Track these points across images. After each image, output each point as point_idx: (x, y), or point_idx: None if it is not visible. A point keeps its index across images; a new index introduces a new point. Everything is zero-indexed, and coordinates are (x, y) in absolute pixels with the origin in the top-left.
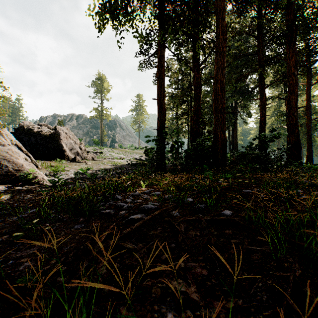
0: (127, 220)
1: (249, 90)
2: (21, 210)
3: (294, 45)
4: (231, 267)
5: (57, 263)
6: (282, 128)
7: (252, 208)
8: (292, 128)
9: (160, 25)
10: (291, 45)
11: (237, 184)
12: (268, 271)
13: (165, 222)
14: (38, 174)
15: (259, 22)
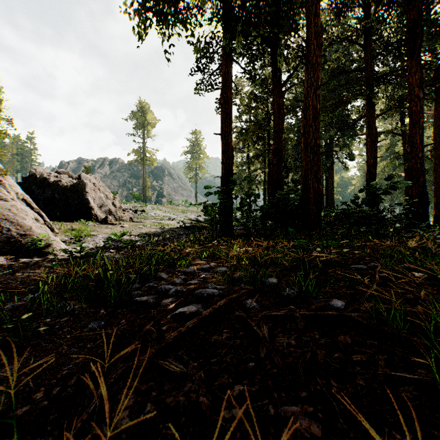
0: (174, 315)
1: (351, 122)
2: (3, 298)
3: (419, 56)
4: (364, 416)
5: (43, 400)
6: (398, 177)
7: (374, 296)
8: (416, 175)
9: (226, 28)
10: (414, 55)
11: (341, 255)
12: (439, 429)
13: (235, 319)
14: (52, 241)
15: (367, 23)
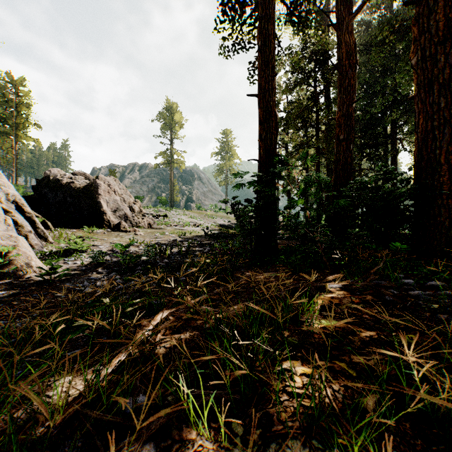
0: None
1: None
2: None
3: None
4: None
5: None
6: None
7: None
8: None
9: None
10: None
11: None
12: None
13: None
14: (20, 256)
15: None
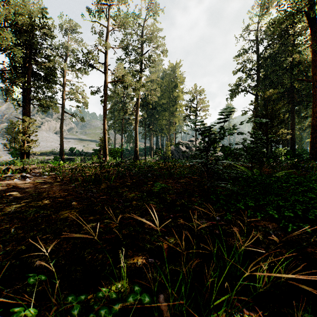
0: None
1: None
2: None
3: None
4: None
5: None
6: None
7: None
8: None
9: None
10: None
11: None
12: None
13: None
14: None
15: None
